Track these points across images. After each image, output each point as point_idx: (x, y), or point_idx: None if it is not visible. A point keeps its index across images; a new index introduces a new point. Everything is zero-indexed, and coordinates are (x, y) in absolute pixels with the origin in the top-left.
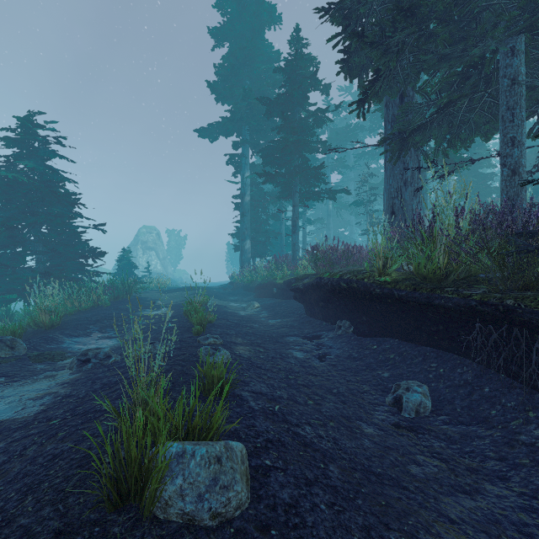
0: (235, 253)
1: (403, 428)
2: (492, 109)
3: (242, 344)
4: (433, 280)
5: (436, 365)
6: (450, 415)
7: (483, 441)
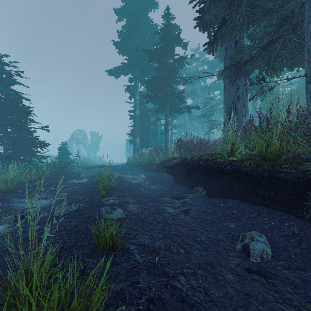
0: (130, 145)
1: (254, 272)
2: (297, 48)
3: (133, 203)
4: (270, 159)
5: (268, 219)
6: (288, 261)
7: None
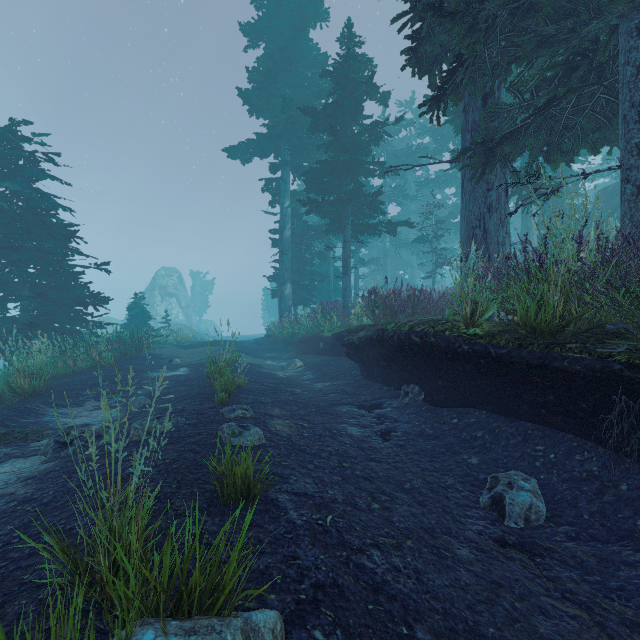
0: (273, 300)
1: (511, 546)
2: (605, 111)
3: (281, 416)
4: (545, 333)
5: (543, 448)
6: (576, 525)
7: (635, 571)
